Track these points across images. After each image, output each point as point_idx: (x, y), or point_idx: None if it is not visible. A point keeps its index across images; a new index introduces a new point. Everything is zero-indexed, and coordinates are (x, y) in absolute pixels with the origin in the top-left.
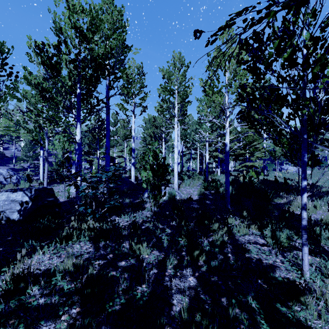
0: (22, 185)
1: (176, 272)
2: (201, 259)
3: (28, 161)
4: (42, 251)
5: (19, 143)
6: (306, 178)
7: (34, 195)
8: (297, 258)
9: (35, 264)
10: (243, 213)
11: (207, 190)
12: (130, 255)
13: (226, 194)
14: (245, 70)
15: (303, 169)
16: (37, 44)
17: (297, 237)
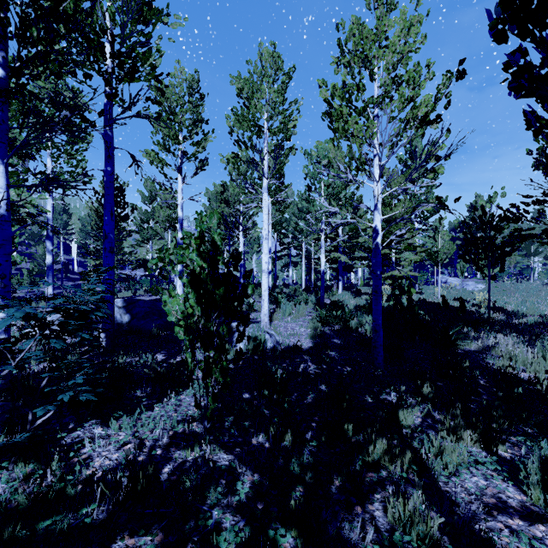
0: None
1: None
2: None
3: None
4: None
5: None
6: None
7: None
8: None
9: None
10: (424, 389)
11: (327, 326)
12: None
13: (375, 340)
14: None
15: None
16: None
17: None
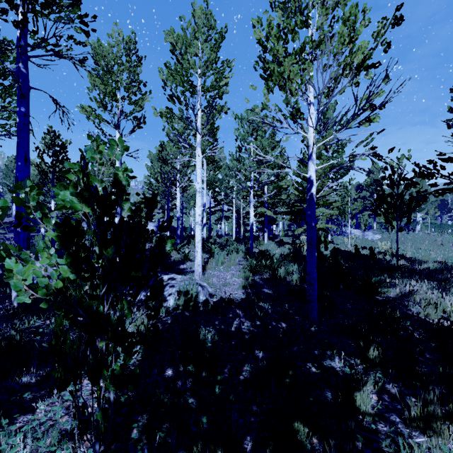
0: None
1: None
2: None
3: None
4: None
5: None
6: None
7: None
8: None
9: None
10: (371, 352)
11: (257, 274)
12: None
13: (310, 293)
14: None
15: None
16: None
17: None
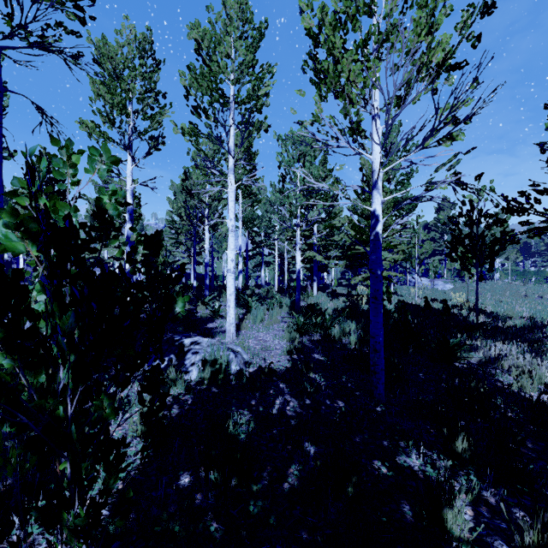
0: None
1: None
2: None
3: None
4: None
5: None
6: None
7: None
8: None
9: None
10: (459, 444)
11: (305, 335)
12: None
13: (375, 362)
14: None
15: None
16: None
17: None
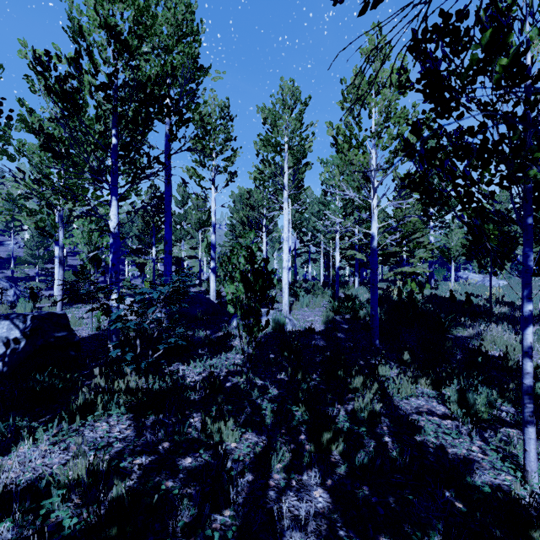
0: (21, 306)
1: (289, 479)
2: (335, 448)
3: (36, 264)
4: (30, 441)
5: (21, 235)
6: (531, 298)
7: (31, 327)
8: (508, 443)
9: (9, 472)
10: (404, 356)
11: (339, 315)
12: (203, 442)
13: (372, 322)
14: (422, 92)
15: (525, 281)
16: (38, 56)
17: (502, 400)
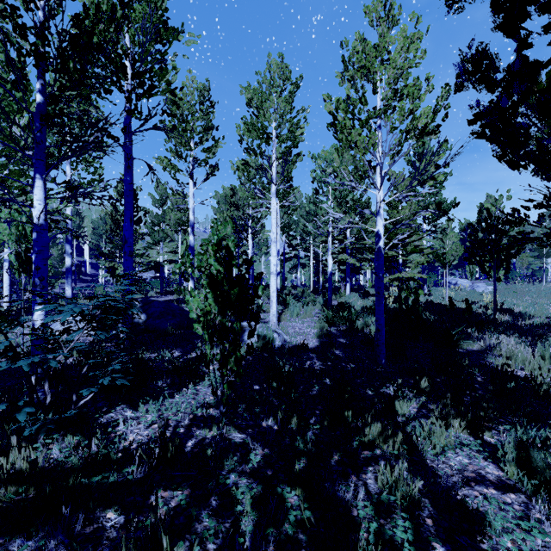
0: None
1: None
2: None
3: None
4: None
5: None
6: None
7: None
8: None
9: None
10: (422, 383)
11: (334, 326)
12: None
13: (378, 338)
14: None
15: None
16: None
17: None
